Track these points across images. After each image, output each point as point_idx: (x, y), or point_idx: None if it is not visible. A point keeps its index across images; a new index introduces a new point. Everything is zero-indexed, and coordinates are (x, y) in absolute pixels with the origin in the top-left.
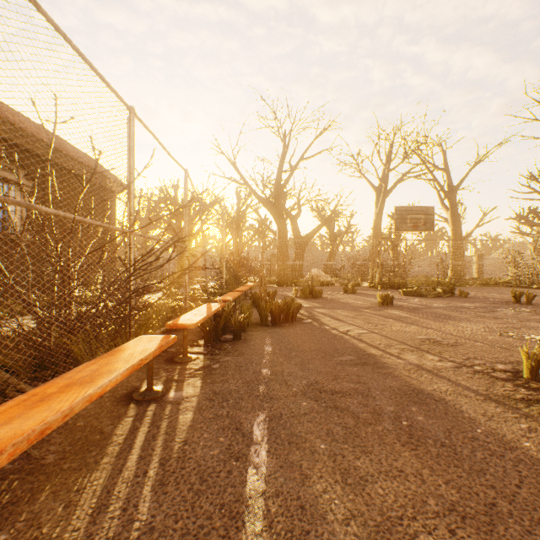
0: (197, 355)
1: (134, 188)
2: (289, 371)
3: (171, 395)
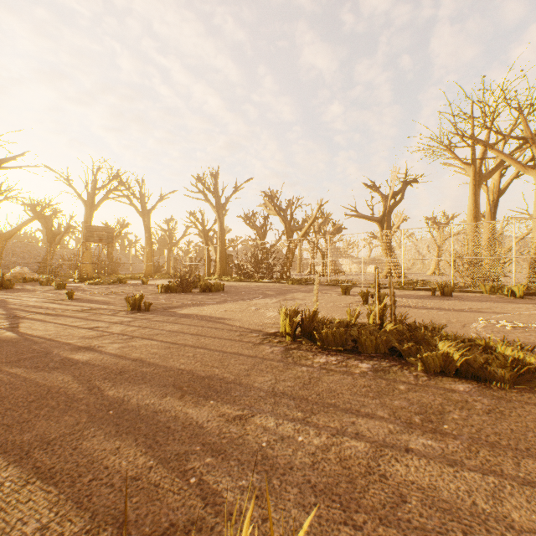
0: None
1: None
2: None
3: None
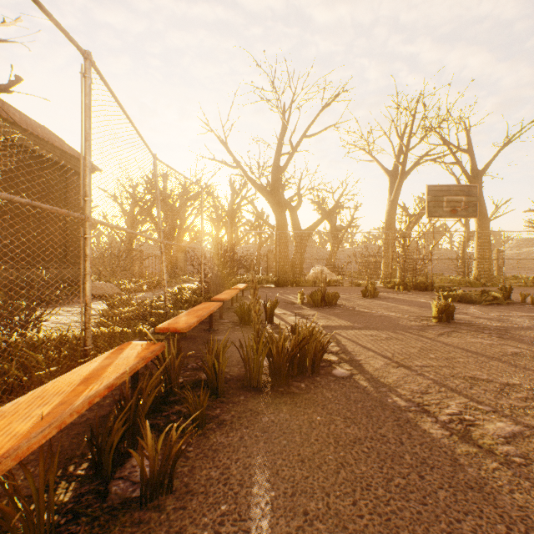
0: None
1: None
2: None
3: None
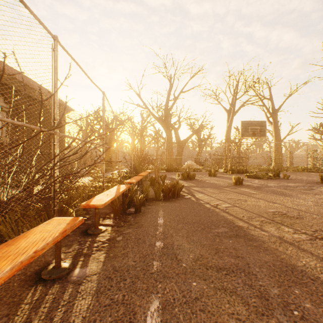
0: (106, 227)
1: (57, 99)
2: (178, 244)
3: (76, 272)
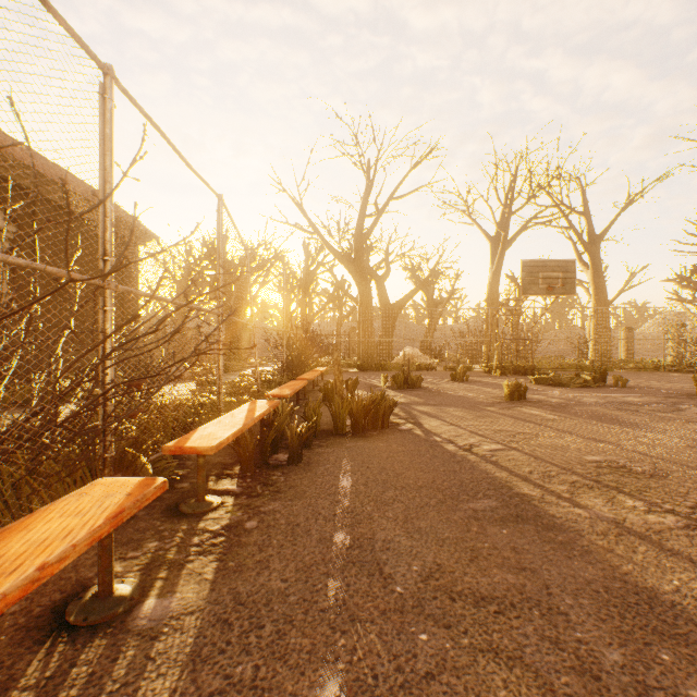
0: (222, 498)
1: (112, 208)
2: (385, 538)
3: (147, 608)
